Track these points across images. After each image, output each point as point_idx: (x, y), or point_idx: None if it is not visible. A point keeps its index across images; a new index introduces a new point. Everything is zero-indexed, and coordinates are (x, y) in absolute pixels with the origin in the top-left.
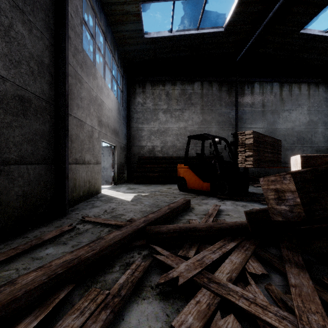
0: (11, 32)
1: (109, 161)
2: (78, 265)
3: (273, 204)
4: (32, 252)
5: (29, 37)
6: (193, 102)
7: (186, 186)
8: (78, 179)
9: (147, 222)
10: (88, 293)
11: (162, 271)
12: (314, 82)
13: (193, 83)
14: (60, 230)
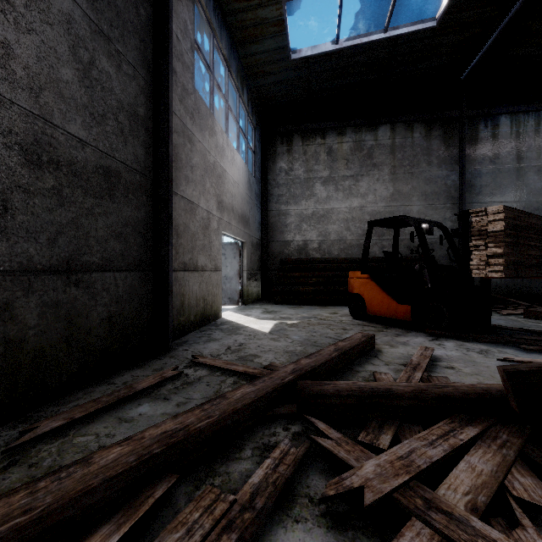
0: (93, 72)
1: (235, 266)
2: (184, 442)
3: None
4: (119, 408)
5: (117, 76)
6: (376, 162)
7: (364, 311)
8: (188, 294)
9: (299, 372)
10: (201, 495)
11: (329, 470)
12: None
13: (376, 128)
14: (160, 376)
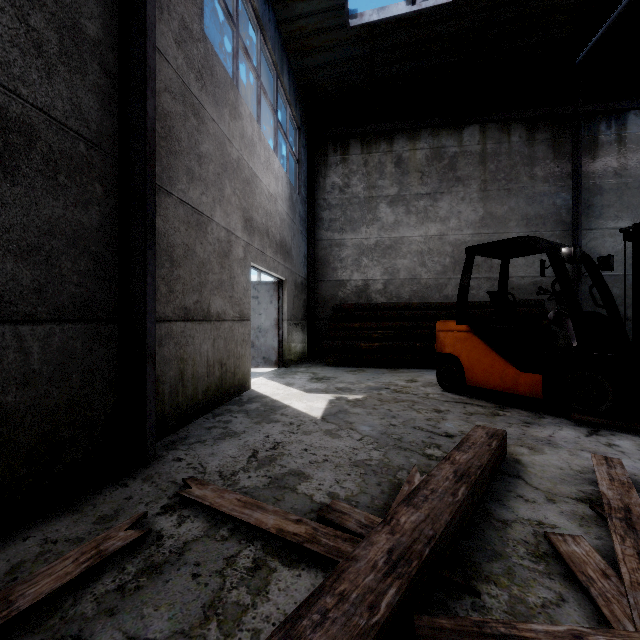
0: None
1: (271, 314)
2: None
3: None
4: None
5: None
6: (461, 176)
7: (462, 380)
8: (192, 358)
9: (407, 570)
10: None
11: None
12: None
13: (461, 130)
14: (94, 552)
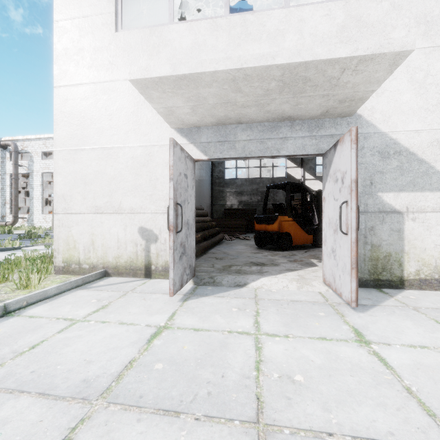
0: None
1: (193, 203)
2: None
3: None
4: None
5: None
6: None
7: (291, 243)
8: None
9: None
10: None
11: None
12: None
13: None
14: None
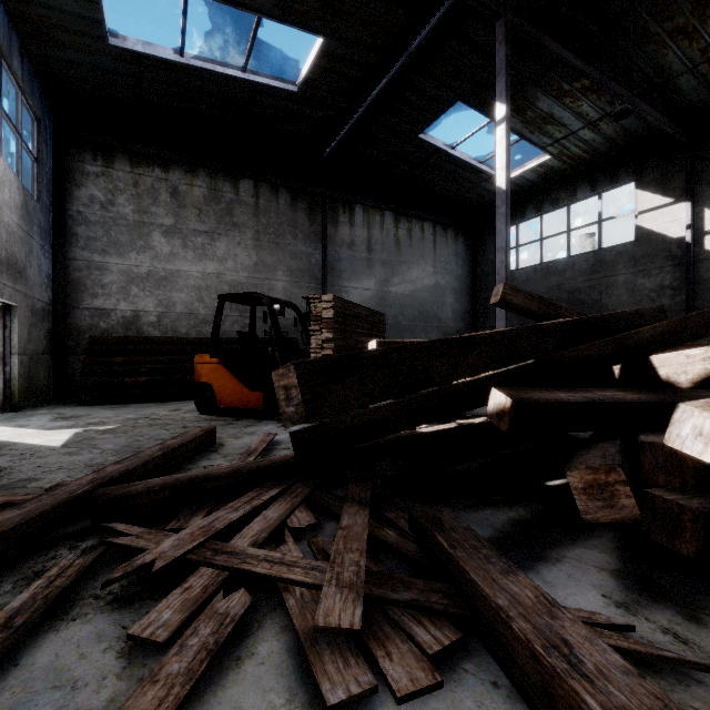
0: None
1: None
2: None
3: (284, 406)
4: None
5: None
6: (237, 222)
7: (214, 403)
8: None
9: (101, 481)
10: None
11: None
12: (442, 223)
13: (237, 180)
14: None
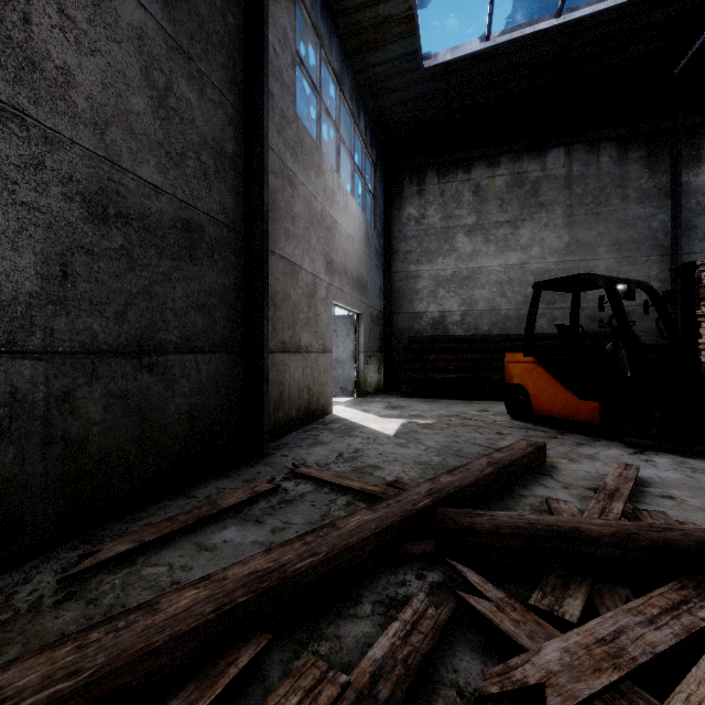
0: (169, 99)
1: (349, 346)
2: (279, 588)
3: None
4: (200, 531)
5: (200, 104)
6: (544, 201)
7: (528, 408)
8: (288, 383)
9: (438, 495)
10: (300, 669)
11: (486, 646)
12: None
13: (544, 153)
14: (252, 491)
